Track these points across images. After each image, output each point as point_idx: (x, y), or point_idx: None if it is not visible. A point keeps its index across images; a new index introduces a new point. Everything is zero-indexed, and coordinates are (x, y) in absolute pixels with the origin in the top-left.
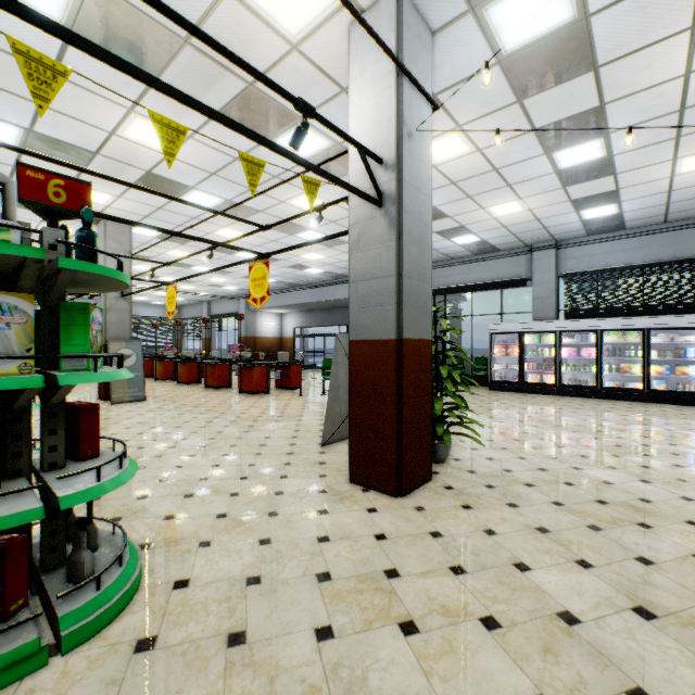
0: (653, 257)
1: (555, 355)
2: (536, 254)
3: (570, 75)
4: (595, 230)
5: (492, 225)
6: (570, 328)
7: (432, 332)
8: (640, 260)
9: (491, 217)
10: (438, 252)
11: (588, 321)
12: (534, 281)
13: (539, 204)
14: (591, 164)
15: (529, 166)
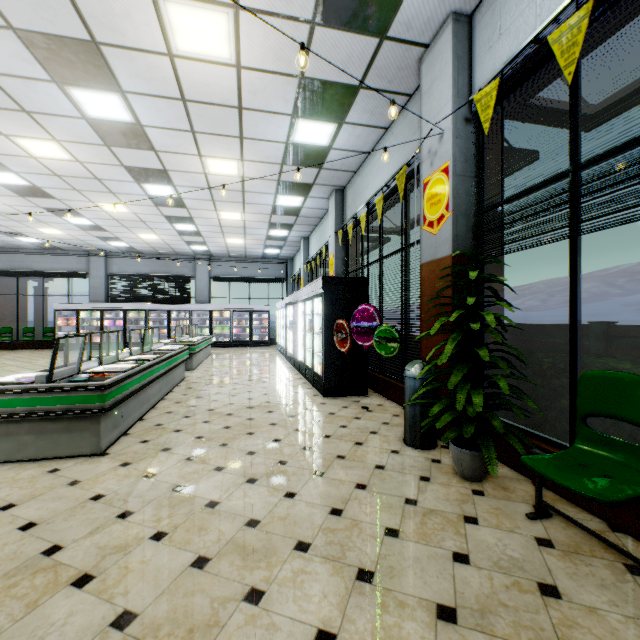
0: (157, 272)
1: (101, 325)
2: (93, 258)
3: (46, 197)
4: (127, 251)
5: (47, 236)
6: (110, 308)
7: (9, 307)
8: (151, 272)
9: (43, 233)
10: (6, 242)
11: (119, 305)
12: (92, 276)
13: (75, 234)
14: (91, 225)
15: (51, 218)
